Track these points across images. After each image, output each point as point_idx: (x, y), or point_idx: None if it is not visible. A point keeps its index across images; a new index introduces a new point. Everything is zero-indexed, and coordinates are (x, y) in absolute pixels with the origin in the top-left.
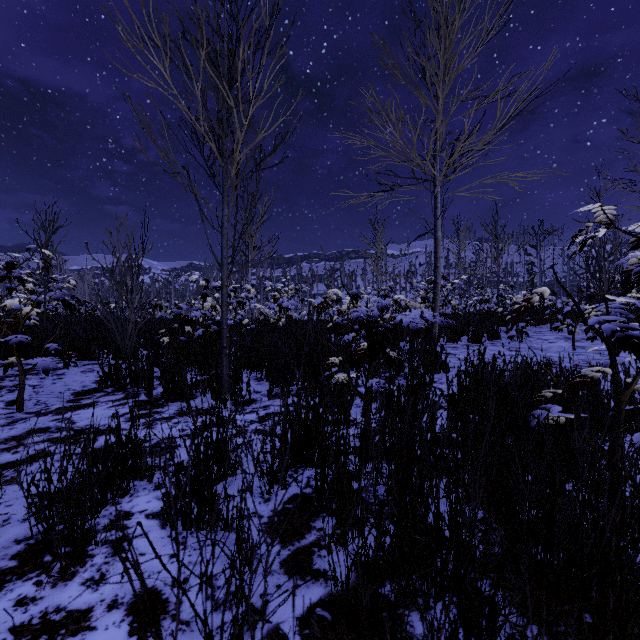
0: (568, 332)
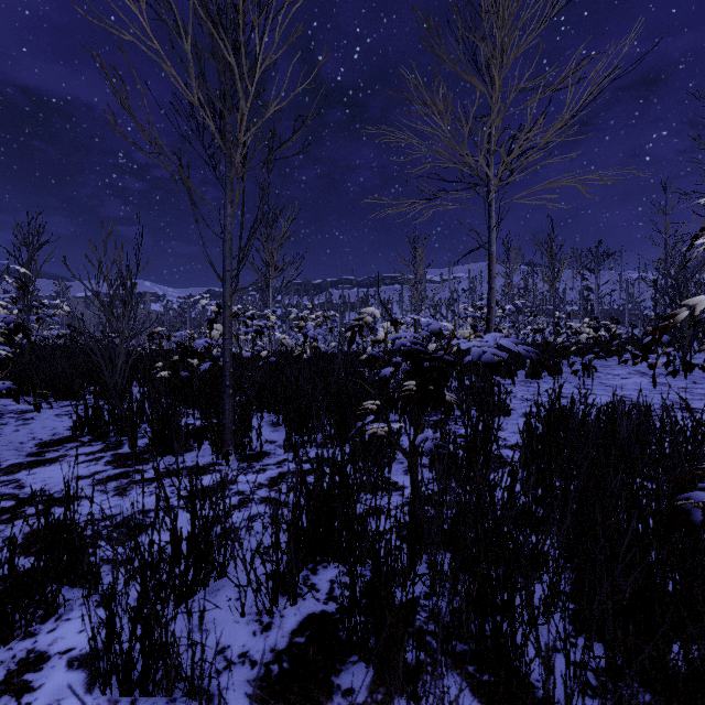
0: (648, 366)
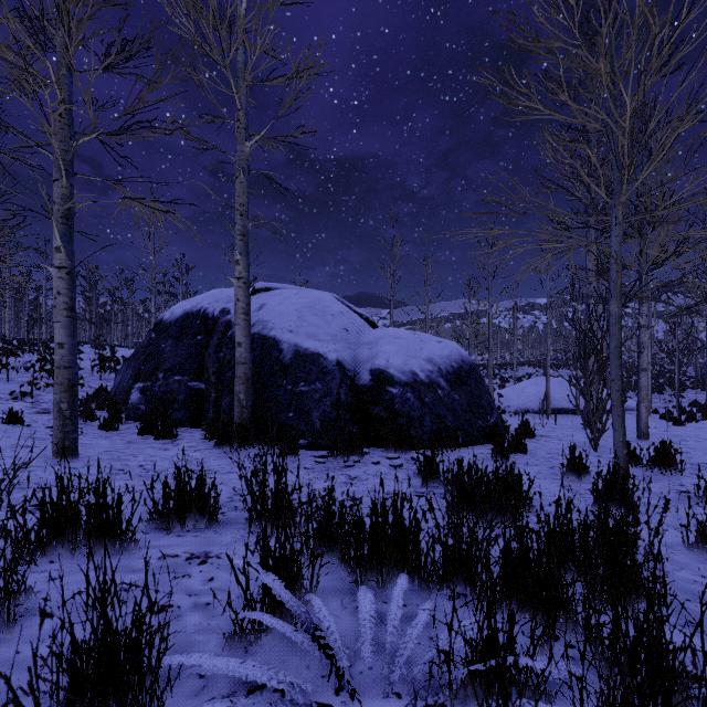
0: None
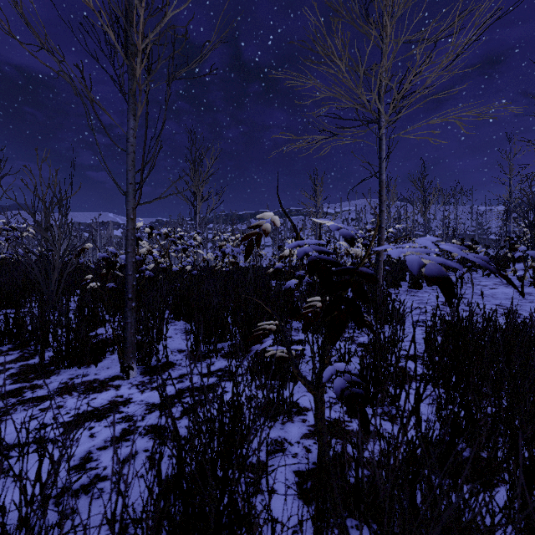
0: (518, 278)
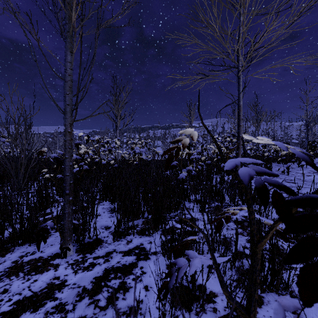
0: None
